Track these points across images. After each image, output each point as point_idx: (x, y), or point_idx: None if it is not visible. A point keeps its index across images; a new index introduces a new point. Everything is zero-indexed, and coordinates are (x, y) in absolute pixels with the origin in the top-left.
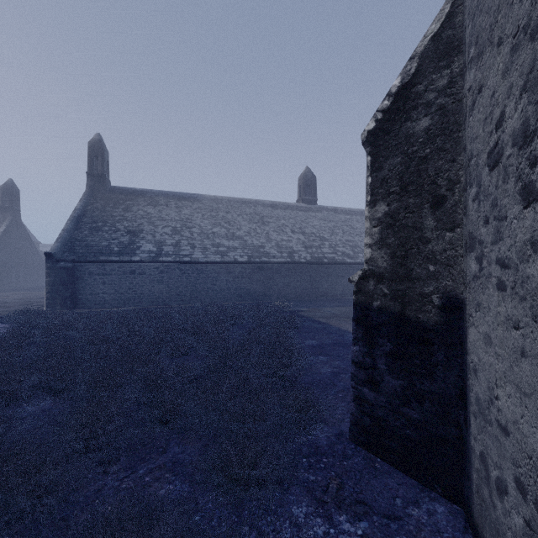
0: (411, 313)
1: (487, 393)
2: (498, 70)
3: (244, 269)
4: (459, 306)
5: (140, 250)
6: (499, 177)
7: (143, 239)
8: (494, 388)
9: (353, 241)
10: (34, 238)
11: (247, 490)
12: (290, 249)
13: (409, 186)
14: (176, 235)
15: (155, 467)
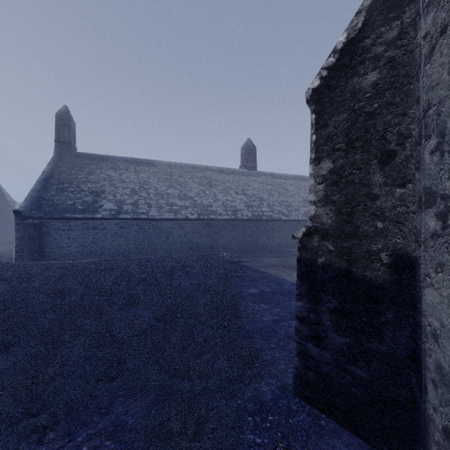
0: (358, 271)
1: None
2: None
3: (194, 225)
4: (410, 264)
5: (102, 209)
6: None
7: (105, 198)
8: None
9: (287, 201)
10: (10, 198)
11: None
12: (234, 208)
13: (356, 142)
14: (135, 196)
15: (95, 433)
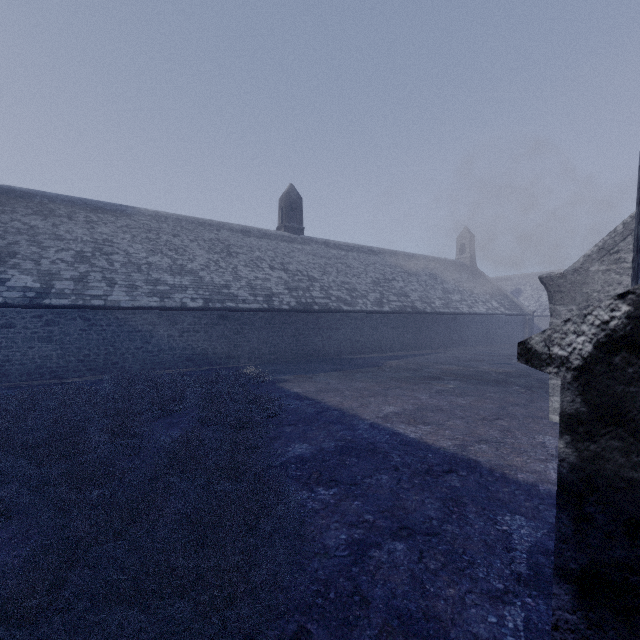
0: None
1: None
2: None
3: (197, 319)
4: None
5: (6, 286)
6: None
7: (14, 267)
8: None
9: (350, 283)
10: None
11: None
12: (268, 291)
13: None
14: (82, 264)
15: None
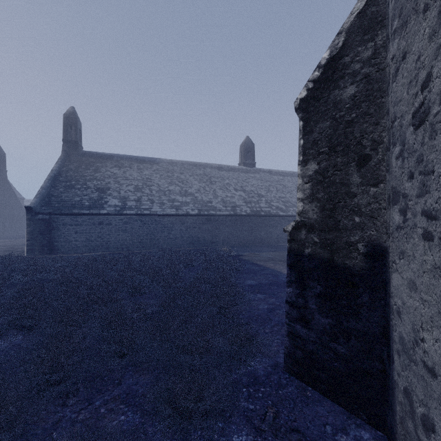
0: (339, 260)
1: (412, 335)
2: (424, 34)
3: (195, 220)
4: (382, 253)
5: (107, 205)
6: (425, 135)
7: (110, 195)
8: (420, 331)
9: (285, 197)
10: (19, 194)
11: (193, 420)
12: (233, 204)
13: (337, 146)
14: (138, 192)
15: (111, 399)
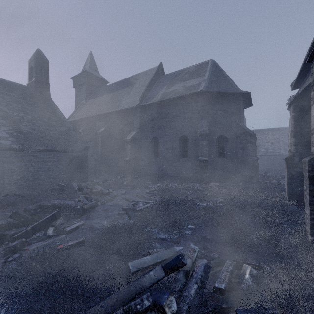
0: None
1: None
2: None
3: None
4: None
5: (260, 151)
6: None
7: (260, 147)
8: None
9: None
10: None
11: None
12: None
13: None
14: (273, 145)
15: None
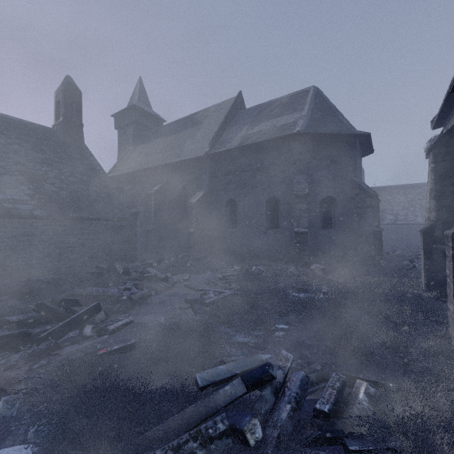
0: None
1: None
2: None
3: None
4: None
5: (386, 219)
6: None
7: (386, 213)
8: None
9: None
10: None
11: None
12: None
13: None
14: (405, 210)
15: None
